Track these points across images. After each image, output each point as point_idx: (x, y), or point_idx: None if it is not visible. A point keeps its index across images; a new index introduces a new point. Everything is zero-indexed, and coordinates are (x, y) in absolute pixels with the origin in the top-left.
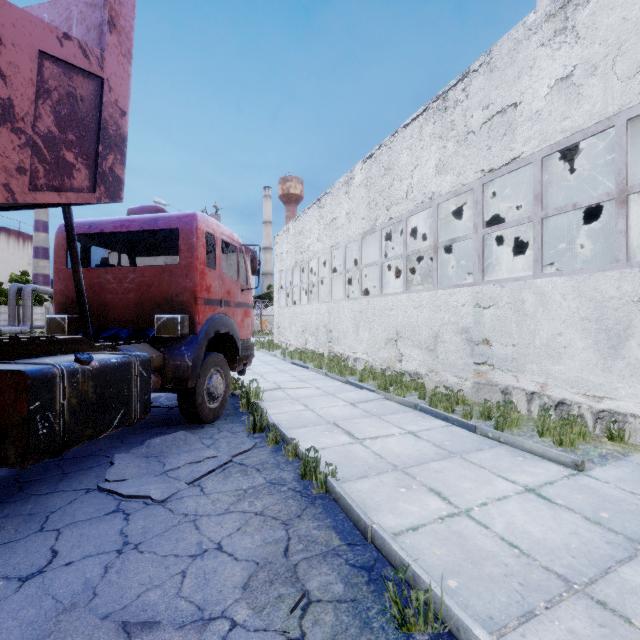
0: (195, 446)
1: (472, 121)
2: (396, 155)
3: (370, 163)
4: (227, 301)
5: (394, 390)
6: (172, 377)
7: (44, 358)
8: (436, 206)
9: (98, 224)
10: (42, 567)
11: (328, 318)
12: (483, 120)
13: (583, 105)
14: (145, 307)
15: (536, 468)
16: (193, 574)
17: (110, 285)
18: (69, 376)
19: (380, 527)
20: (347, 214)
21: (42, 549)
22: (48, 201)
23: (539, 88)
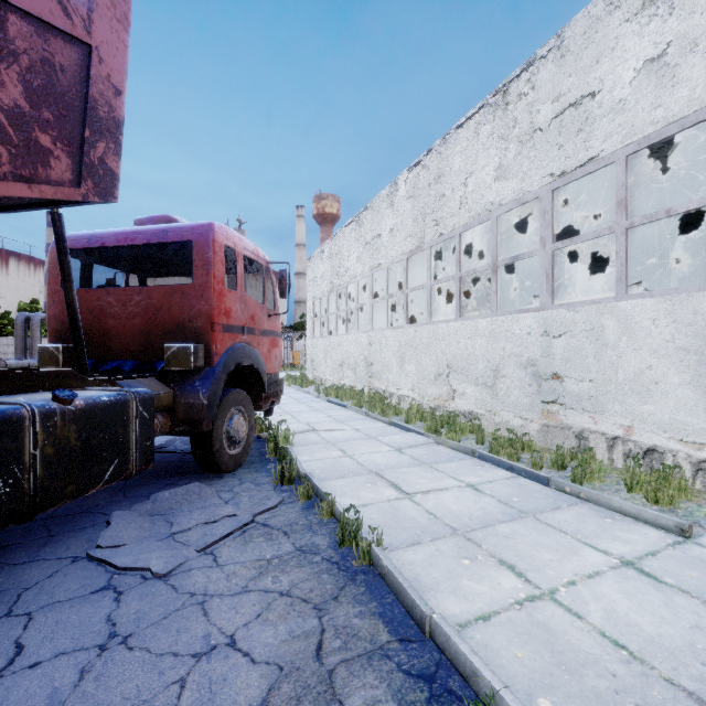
0: (211, 501)
1: (539, 117)
2: (447, 161)
3: (417, 171)
4: (251, 328)
5: (447, 433)
6: (184, 418)
7: (18, 395)
8: (495, 218)
9: (98, 237)
10: None
11: (368, 350)
12: (553, 115)
13: (679, 90)
14: (153, 335)
15: (630, 533)
16: (195, 684)
17: (112, 309)
18: (43, 419)
19: (442, 618)
20: (390, 231)
21: (4, 642)
22: (14, 194)
23: (623, 72)
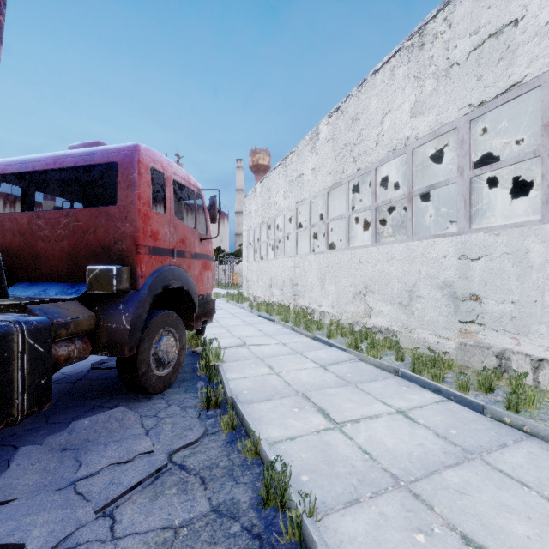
0: (131, 430)
1: (456, 52)
2: (364, 104)
3: (336, 116)
4: (181, 251)
5: (369, 351)
6: (106, 342)
7: None
8: (411, 151)
9: (30, 161)
10: None
11: (293, 272)
12: (471, 48)
13: None
14: (80, 257)
15: None
16: None
17: (41, 232)
18: None
19: None
20: (312, 170)
21: None
22: None
23: None
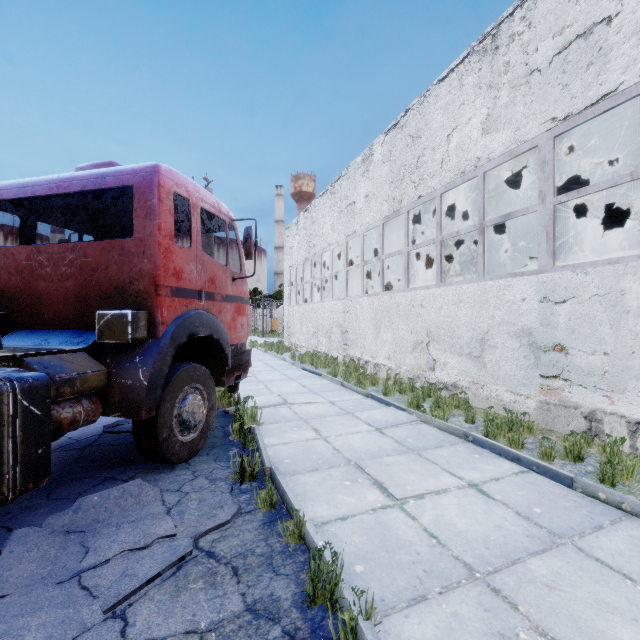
0: (149, 508)
1: (537, 56)
2: (427, 119)
3: (394, 134)
4: (210, 293)
5: (433, 411)
6: (119, 402)
7: None
8: (482, 175)
9: (29, 185)
10: None
11: (343, 317)
12: (554, 51)
13: None
14: (88, 300)
15: None
16: None
17: (43, 269)
18: None
19: None
20: (365, 197)
21: None
22: None
23: None
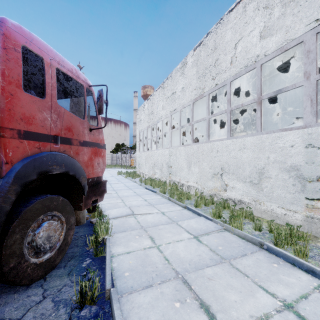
0: None
1: None
2: (221, 36)
3: (199, 49)
4: (66, 138)
5: (233, 223)
6: None
7: None
8: (260, 66)
9: None
10: None
11: (169, 158)
12: None
13: None
14: None
15: None
16: None
17: None
18: None
19: None
20: (182, 88)
21: None
22: None
23: None
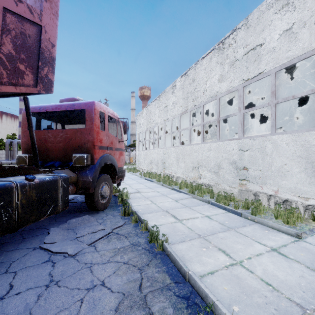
0: (93, 223)
1: (238, 54)
2: (198, 73)
3: (184, 77)
4: (111, 147)
5: (197, 193)
6: (81, 187)
7: (10, 177)
8: (219, 98)
9: (44, 107)
10: (3, 295)
11: (163, 156)
12: (243, 53)
13: (298, 43)
14: (68, 150)
15: (276, 237)
16: (87, 301)
17: (50, 139)
18: (21, 187)
19: (193, 273)
20: (173, 104)
21: (4, 284)
22: (9, 91)
23: (274, 35)
